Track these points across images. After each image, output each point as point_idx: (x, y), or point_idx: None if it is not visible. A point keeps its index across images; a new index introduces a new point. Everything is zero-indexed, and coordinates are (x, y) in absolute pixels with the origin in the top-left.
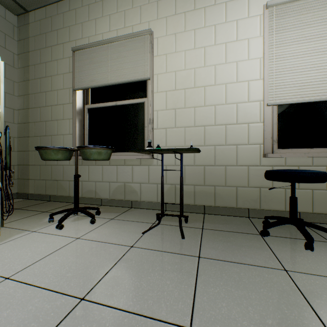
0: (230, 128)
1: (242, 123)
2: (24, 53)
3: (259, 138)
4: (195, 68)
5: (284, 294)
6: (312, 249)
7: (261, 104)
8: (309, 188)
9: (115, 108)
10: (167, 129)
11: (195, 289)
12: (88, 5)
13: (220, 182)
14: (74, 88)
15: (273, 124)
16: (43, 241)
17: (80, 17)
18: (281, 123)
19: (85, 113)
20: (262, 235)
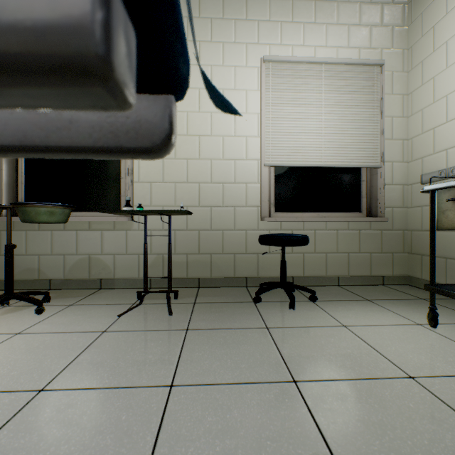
0: (228, 187)
1: (241, 182)
2: None
3: (257, 200)
4: (189, 112)
5: (260, 345)
6: (294, 307)
7: (259, 164)
8: (301, 252)
9: None
10: (153, 183)
11: (180, 356)
12: None
13: (217, 249)
14: None
15: (270, 186)
16: None
17: None
18: (278, 185)
19: None
20: (255, 302)
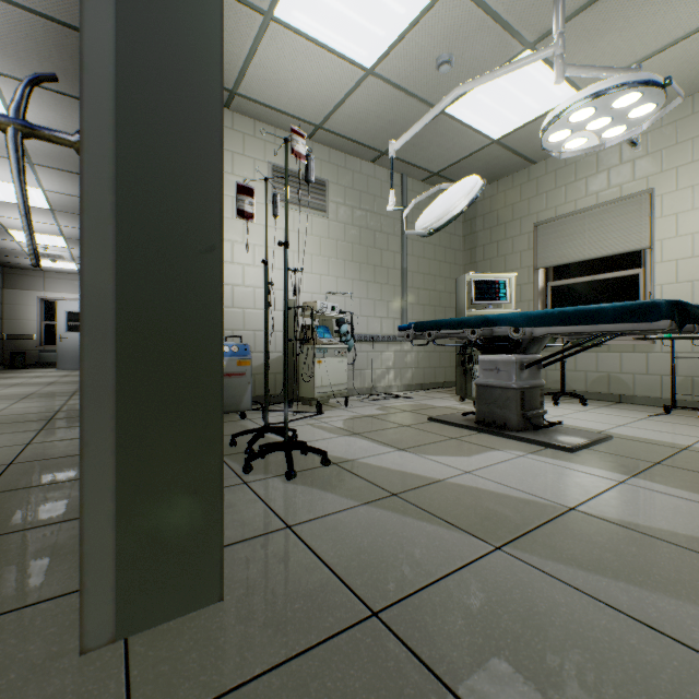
0: None
1: None
2: (469, 234)
3: None
4: None
5: None
6: None
7: None
8: None
9: (591, 283)
10: None
11: None
12: (554, 171)
13: None
14: (537, 267)
15: None
16: (552, 409)
17: (543, 185)
18: None
19: (547, 292)
20: None
